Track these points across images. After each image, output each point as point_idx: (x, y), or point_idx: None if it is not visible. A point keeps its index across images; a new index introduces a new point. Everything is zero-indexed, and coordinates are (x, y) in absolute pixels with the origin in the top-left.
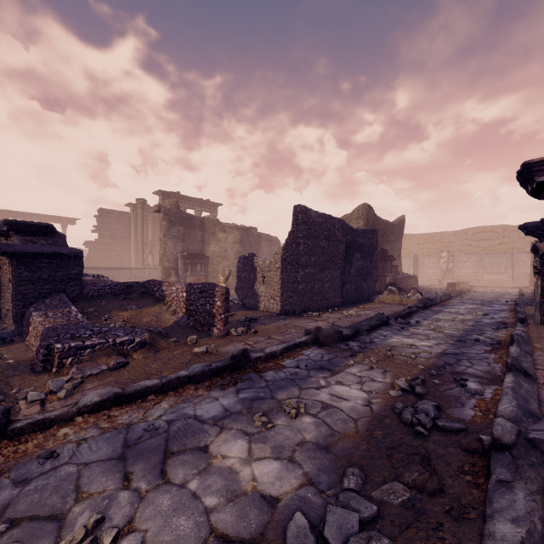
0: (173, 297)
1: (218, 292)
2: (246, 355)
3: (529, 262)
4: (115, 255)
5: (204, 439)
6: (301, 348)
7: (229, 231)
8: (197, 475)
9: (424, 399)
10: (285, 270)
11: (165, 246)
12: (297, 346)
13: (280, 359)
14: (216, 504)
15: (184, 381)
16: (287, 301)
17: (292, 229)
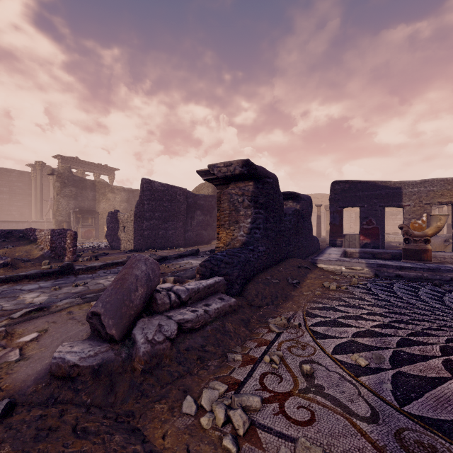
0: (42, 239)
1: (68, 234)
2: (71, 267)
3: None
4: (14, 210)
5: (19, 294)
6: (118, 265)
7: (117, 192)
8: (6, 302)
9: None
10: (136, 222)
11: (58, 203)
12: (114, 264)
13: (97, 270)
14: (8, 306)
15: (23, 277)
16: (137, 242)
17: (140, 194)
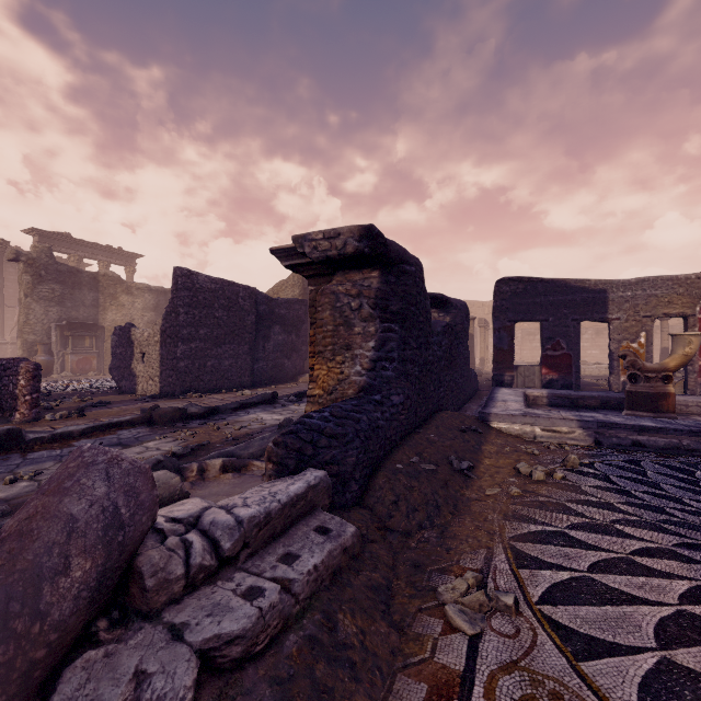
0: None
1: (22, 369)
2: (16, 435)
3: (490, 339)
4: None
5: None
6: (120, 428)
7: (137, 294)
8: None
9: (181, 459)
10: (164, 344)
11: (28, 310)
12: (113, 426)
13: (76, 439)
14: None
15: None
16: (167, 381)
17: (172, 296)
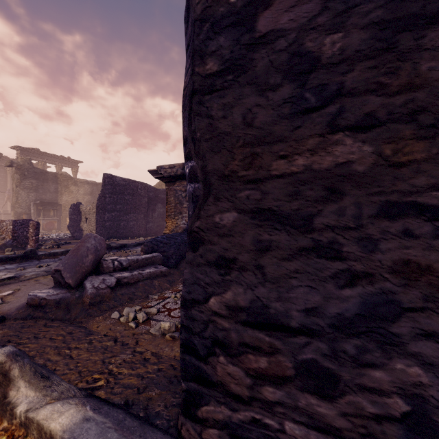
0: (4, 229)
1: (31, 224)
2: (34, 252)
3: None
4: None
5: None
6: None
7: (80, 185)
8: None
9: None
10: (98, 213)
11: (17, 195)
12: None
13: (59, 255)
14: None
15: None
16: (99, 232)
17: (102, 188)
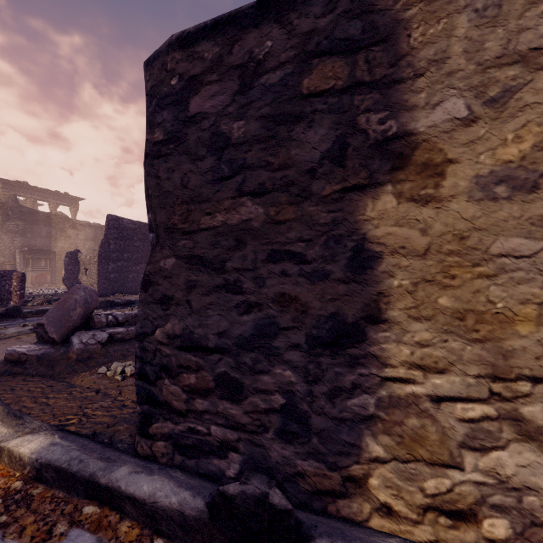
0: None
1: (14, 276)
2: (18, 309)
3: None
4: None
5: None
6: None
7: (80, 228)
8: None
9: None
10: (100, 263)
11: None
12: None
13: None
14: None
15: None
16: (102, 287)
17: (106, 232)
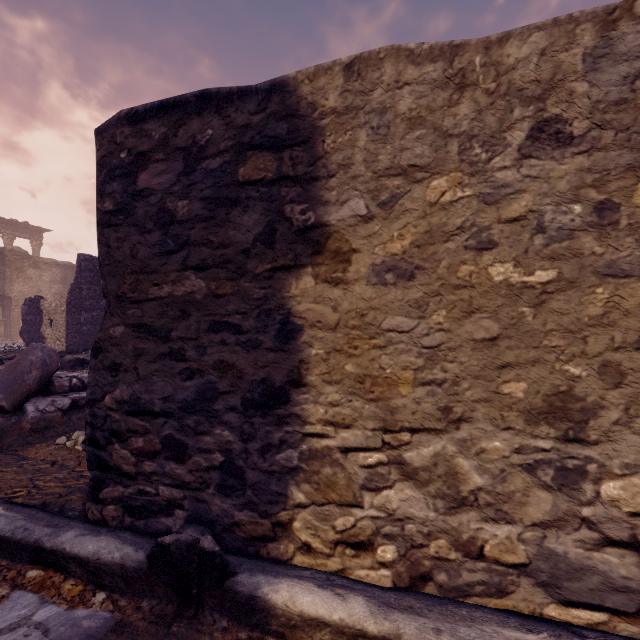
0: None
1: None
2: None
3: None
4: None
5: None
6: None
7: (44, 268)
8: None
9: None
10: (70, 313)
11: None
12: None
13: None
14: None
15: None
16: (72, 341)
17: (76, 275)
